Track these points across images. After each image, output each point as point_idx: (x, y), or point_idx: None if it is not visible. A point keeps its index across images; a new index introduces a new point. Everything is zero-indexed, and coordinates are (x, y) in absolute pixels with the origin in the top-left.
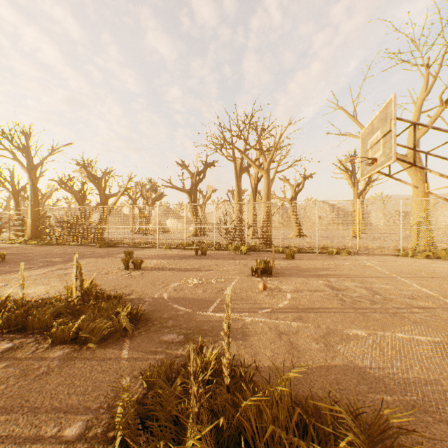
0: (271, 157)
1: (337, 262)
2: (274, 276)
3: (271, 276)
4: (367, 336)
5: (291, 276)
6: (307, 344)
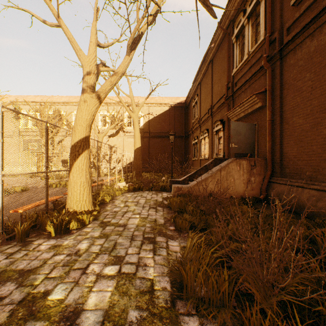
0: None
1: None
2: None
3: None
4: None
5: None
6: None
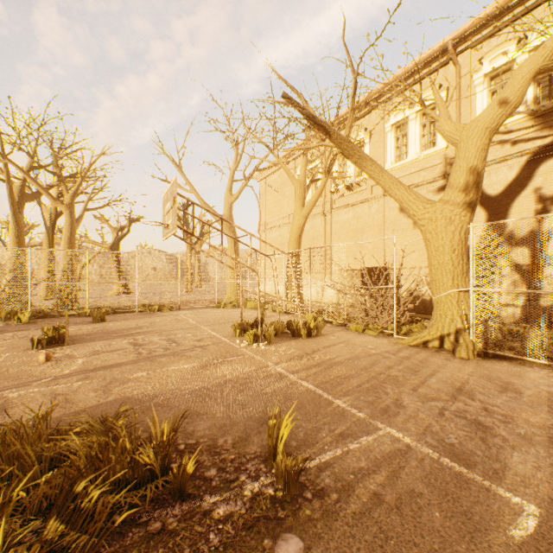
0: (77, 189)
1: (155, 320)
2: (68, 344)
3: (64, 344)
4: (147, 375)
5: (93, 341)
6: (86, 395)
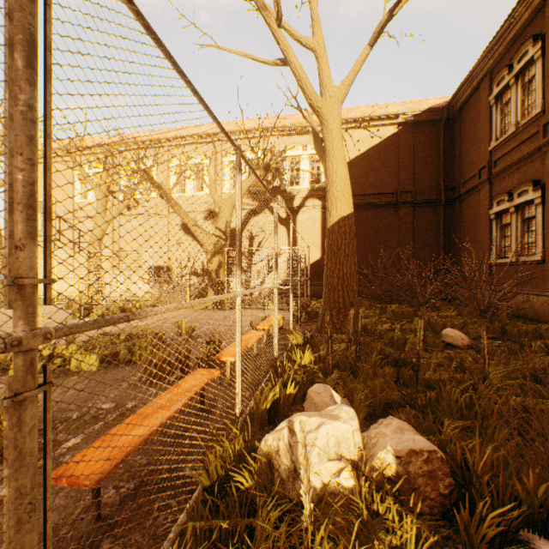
0: None
1: None
2: None
3: None
4: None
5: None
6: None
